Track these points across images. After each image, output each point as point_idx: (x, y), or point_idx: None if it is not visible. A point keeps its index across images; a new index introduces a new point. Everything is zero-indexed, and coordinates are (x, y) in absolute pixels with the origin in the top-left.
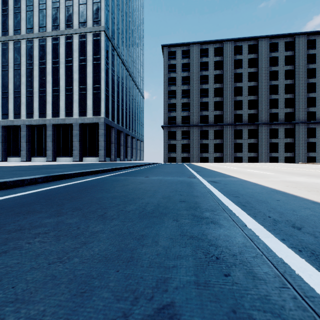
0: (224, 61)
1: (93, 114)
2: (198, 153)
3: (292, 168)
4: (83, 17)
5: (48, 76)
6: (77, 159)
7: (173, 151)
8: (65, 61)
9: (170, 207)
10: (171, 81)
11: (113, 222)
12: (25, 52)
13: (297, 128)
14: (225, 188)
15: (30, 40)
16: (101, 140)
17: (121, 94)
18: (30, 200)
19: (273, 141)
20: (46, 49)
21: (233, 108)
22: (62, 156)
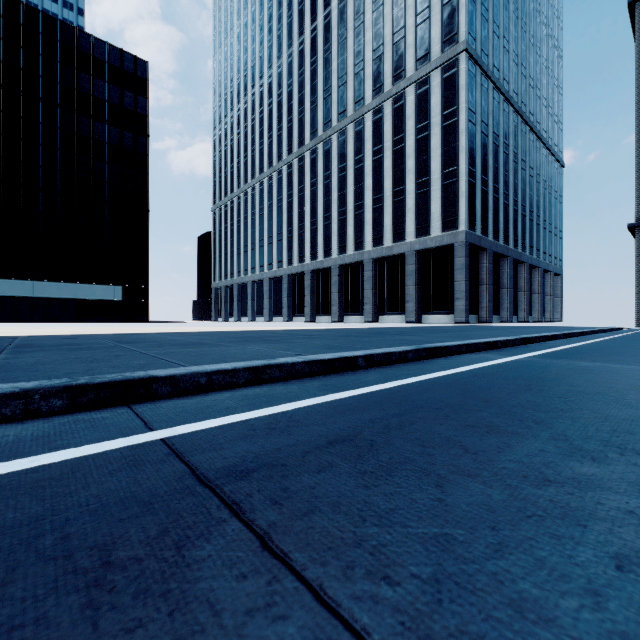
0: None
1: (443, 228)
2: None
3: None
4: (423, 46)
5: (366, 179)
6: (413, 319)
7: None
8: (392, 144)
9: None
10: None
11: None
12: (337, 153)
13: None
14: None
15: (342, 131)
16: (458, 280)
17: (503, 171)
18: (449, 398)
19: None
20: (363, 136)
21: None
22: (387, 314)
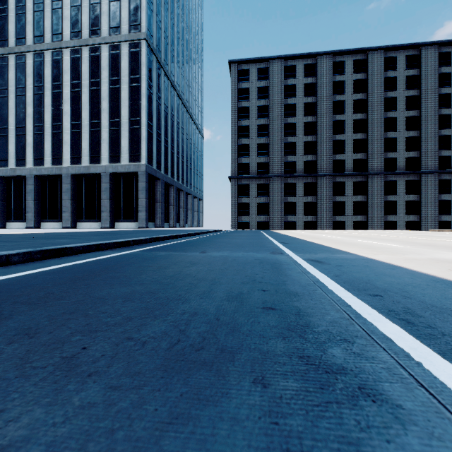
0: (318, 83)
1: (130, 159)
2: (282, 216)
3: (426, 237)
4: (116, 19)
5: (65, 105)
6: (107, 225)
7: (246, 213)
8: (90, 84)
9: (243, 328)
10: (242, 113)
11: (84, 393)
12: (32, 71)
13: (424, 180)
14: (343, 275)
15: (39, 53)
16: (141, 197)
17: (171, 131)
18: None
19: (389, 198)
20: (62, 66)
21: (332, 152)
22: (85, 221)
